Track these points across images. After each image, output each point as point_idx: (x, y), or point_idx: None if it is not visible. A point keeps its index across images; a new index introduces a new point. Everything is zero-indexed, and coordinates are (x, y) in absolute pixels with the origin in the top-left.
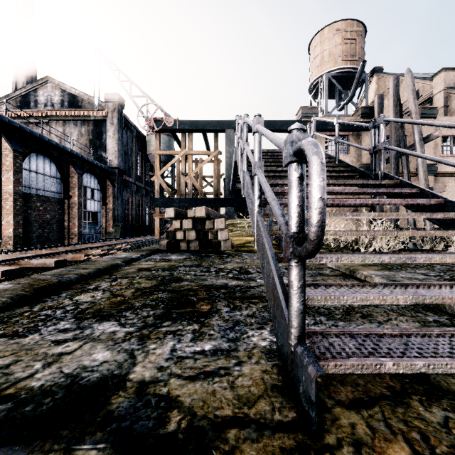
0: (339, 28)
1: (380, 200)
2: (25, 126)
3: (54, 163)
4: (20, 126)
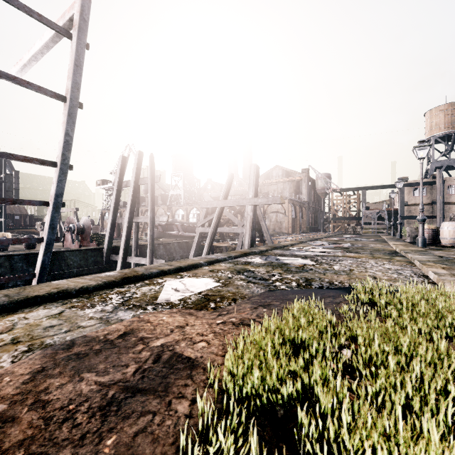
0: (442, 109)
1: (378, 225)
2: (293, 198)
3: (293, 206)
4: (292, 199)
